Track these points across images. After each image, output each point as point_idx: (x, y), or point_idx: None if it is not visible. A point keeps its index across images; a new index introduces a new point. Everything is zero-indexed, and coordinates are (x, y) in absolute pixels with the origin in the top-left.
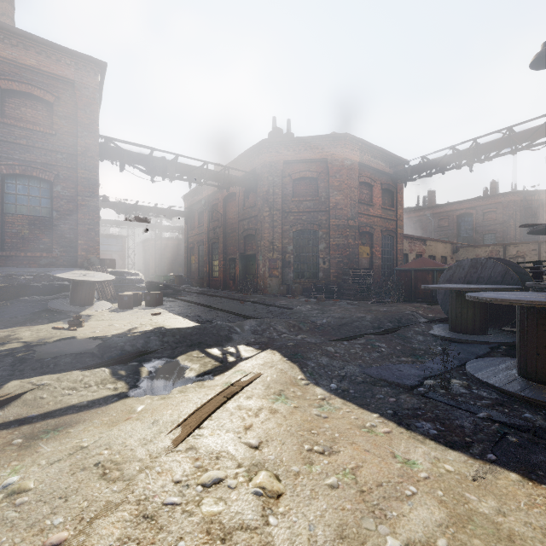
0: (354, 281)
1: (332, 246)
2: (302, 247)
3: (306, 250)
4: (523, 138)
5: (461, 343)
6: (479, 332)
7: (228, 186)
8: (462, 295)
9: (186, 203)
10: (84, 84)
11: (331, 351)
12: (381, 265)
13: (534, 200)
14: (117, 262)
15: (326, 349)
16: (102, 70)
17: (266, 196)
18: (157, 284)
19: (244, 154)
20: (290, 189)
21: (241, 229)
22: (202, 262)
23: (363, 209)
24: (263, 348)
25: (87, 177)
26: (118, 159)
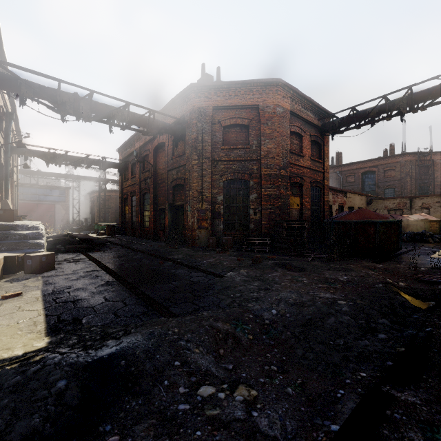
0: (288, 233)
1: (263, 196)
2: (232, 198)
3: (237, 200)
4: None
5: None
6: None
7: (153, 131)
8: None
9: (120, 155)
10: None
11: None
12: (310, 216)
13: (427, 160)
14: (60, 211)
15: None
16: None
17: (195, 143)
18: (67, 238)
19: (172, 101)
20: (220, 137)
21: (170, 178)
22: (135, 212)
23: (294, 159)
24: None
25: None
26: (14, 90)
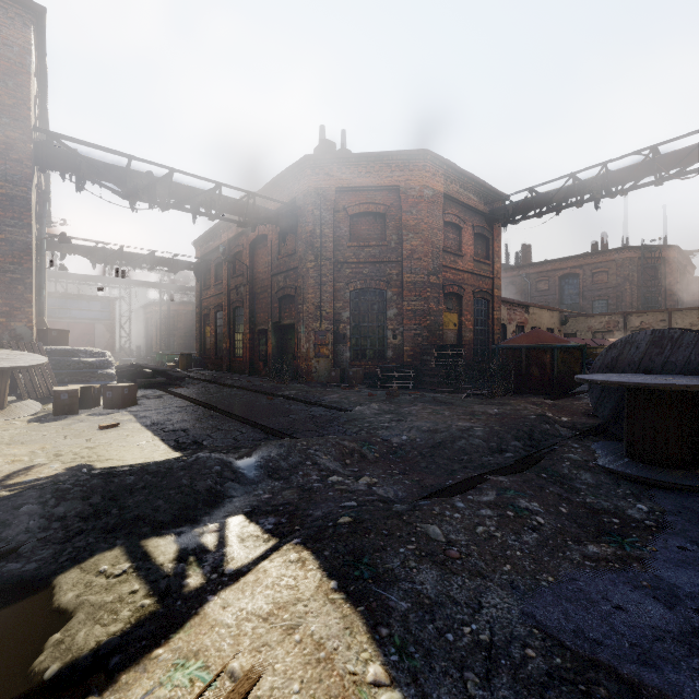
0: (438, 363)
1: (406, 312)
2: (363, 314)
3: (369, 318)
4: (672, 162)
5: (668, 489)
6: (689, 464)
7: (253, 222)
8: (658, 396)
9: (198, 251)
10: (2, 37)
11: (437, 538)
12: (473, 340)
13: (654, 257)
14: (102, 335)
15: (425, 532)
16: (39, 21)
17: (311, 239)
18: (139, 369)
19: (279, 178)
20: (346, 230)
21: (274, 287)
22: (221, 335)
23: (450, 260)
24: (282, 531)
25: (9, 194)
26: (71, 171)
